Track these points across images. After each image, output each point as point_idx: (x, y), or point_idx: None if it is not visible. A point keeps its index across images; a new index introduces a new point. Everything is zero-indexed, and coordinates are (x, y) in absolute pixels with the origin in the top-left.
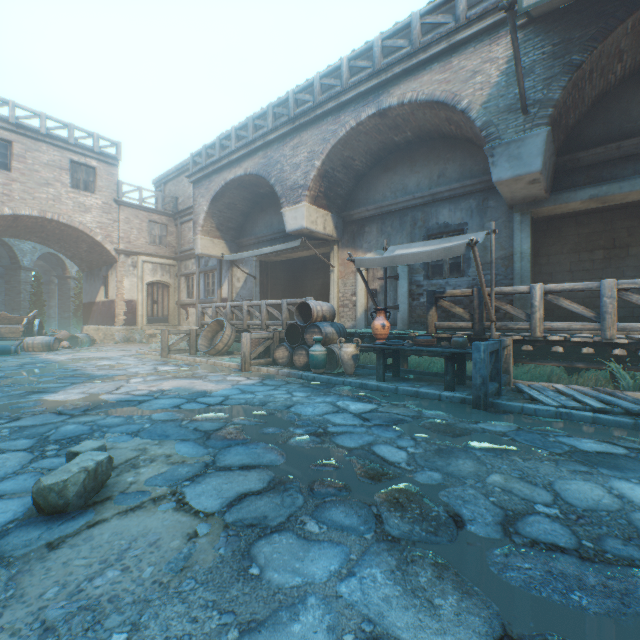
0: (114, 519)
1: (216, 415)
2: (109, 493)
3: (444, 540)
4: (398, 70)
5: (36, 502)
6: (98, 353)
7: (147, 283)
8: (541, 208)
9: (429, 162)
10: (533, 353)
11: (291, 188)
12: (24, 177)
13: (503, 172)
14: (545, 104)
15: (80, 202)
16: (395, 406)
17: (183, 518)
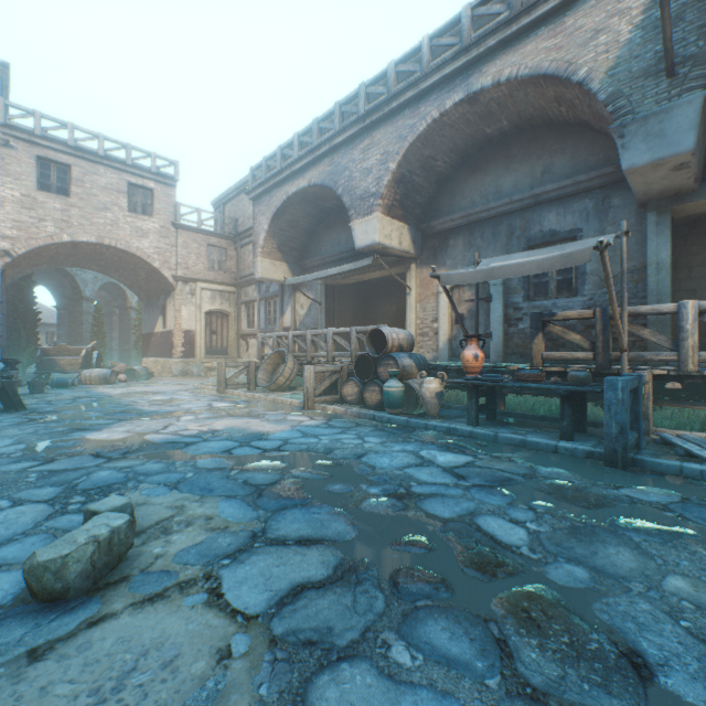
0: (124, 614)
1: (271, 464)
2: (127, 570)
3: (625, 705)
4: (493, 42)
5: (28, 584)
6: (154, 387)
7: (205, 312)
8: (687, 204)
9: (530, 156)
10: (675, 393)
11: (361, 197)
12: (82, 202)
13: (637, 156)
14: (701, 60)
15: (137, 226)
16: (497, 459)
17: (215, 620)
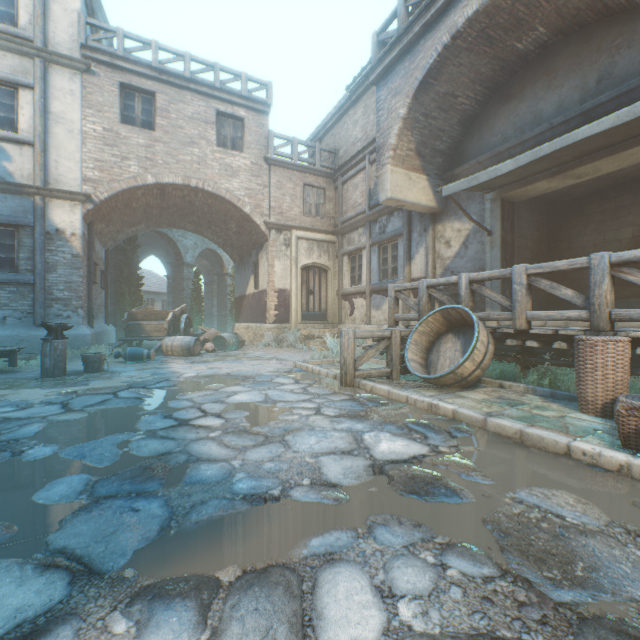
0: None
1: None
2: None
3: None
4: None
5: None
6: (242, 363)
7: (301, 267)
8: None
9: None
10: None
11: None
12: (167, 136)
13: None
14: None
15: (226, 164)
16: None
17: None
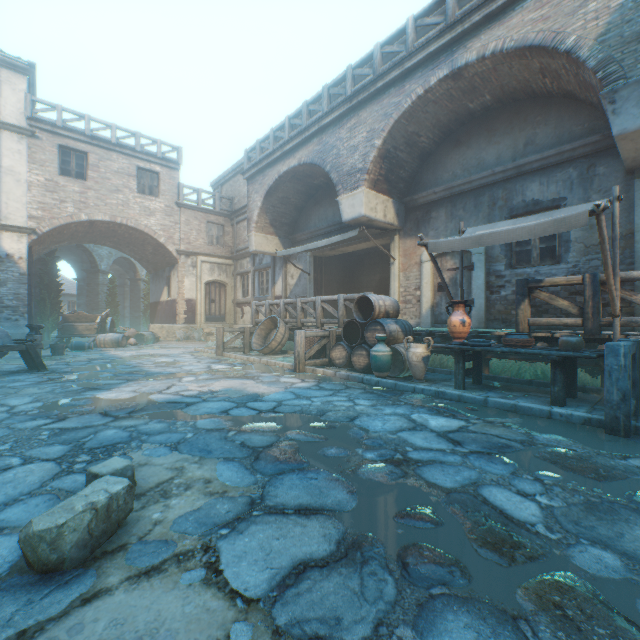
0: (119, 590)
1: (267, 425)
2: (125, 538)
3: None
4: (478, 17)
5: (24, 553)
6: (159, 350)
7: (205, 282)
8: None
9: (512, 129)
10: None
11: (348, 173)
12: (98, 185)
13: (629, 121)
14: None
15: (145, 206)
16: (490, 424)
17: (213, 602)
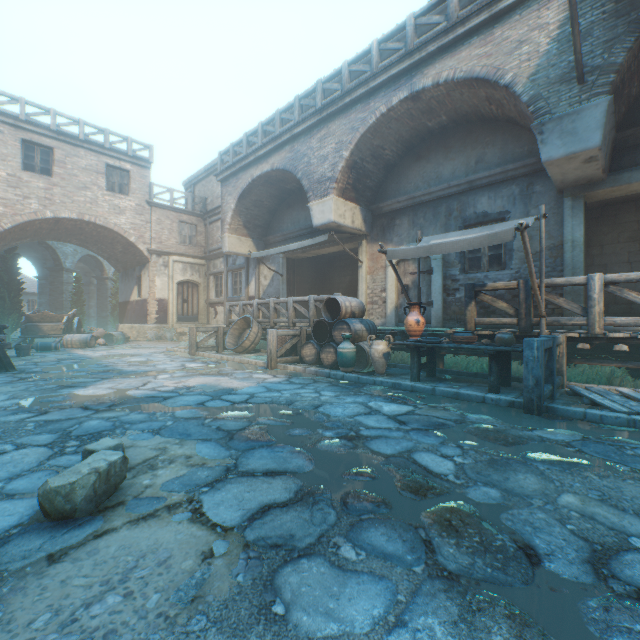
0: (123, 529)
1: (240, 414)
2: (122, 497)
3: (517, 581)
4: (433, 48)
5: (42, 506)
6: (131, 350)
7: (177, 282)
8: (597, 191)
9: (466, 147)
10: (587, 353)
11: (318, 181)
12: (64, 182)
13: (554, 150)
14: (606, 70)
15: (115, 204)
16: (434, 408)
17: (198, 532)
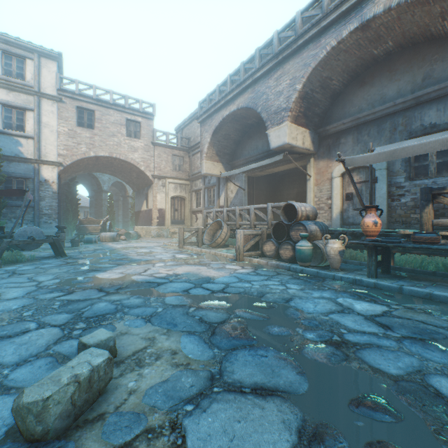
0: None
1: (219, 304)
2: (104, 406)
3: None
4: None
5: (15, 421)
6: (140, 244)
7: (171, 197)
8: None
9: (411, 67)
10: None
11: (275, 112)
12: (101, 132)
13: None
14: None
15: (131, 145)
16: (412, 310)
17: None
